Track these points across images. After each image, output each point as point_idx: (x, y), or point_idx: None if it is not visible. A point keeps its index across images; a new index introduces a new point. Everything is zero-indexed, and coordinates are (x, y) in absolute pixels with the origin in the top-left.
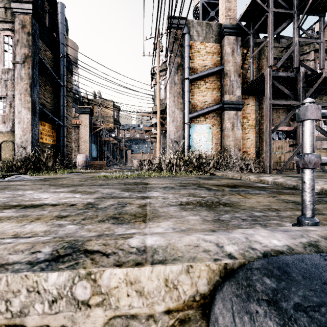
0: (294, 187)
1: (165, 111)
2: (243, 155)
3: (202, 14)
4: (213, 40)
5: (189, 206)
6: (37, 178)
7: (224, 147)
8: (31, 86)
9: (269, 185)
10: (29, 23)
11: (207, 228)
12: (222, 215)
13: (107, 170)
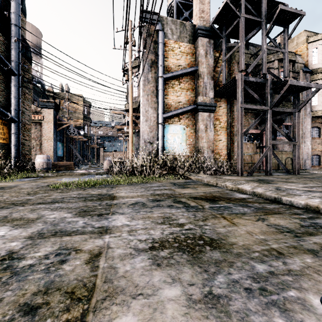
0: (275, 199)
1: (139, 109)
2: (216, 156)
3: (176, 14)
4: (187, 40)
5: (164, 252)
6: None
7: (197, 149)
8: None
9: (248, 195)
10: None
11: None
12: (214, 277)
13: (71, 173)
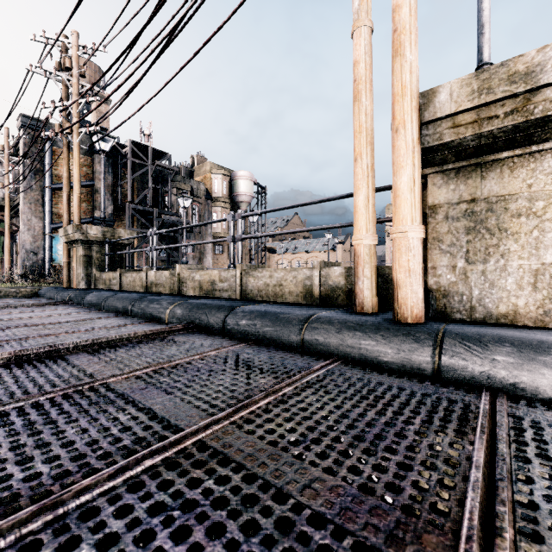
0: None
1: (15, 208)
2: None
3: None
4: (83, 151)
5: None
6: None
7: None
8: None
9: None
10: None
11: None
12: None
13: None
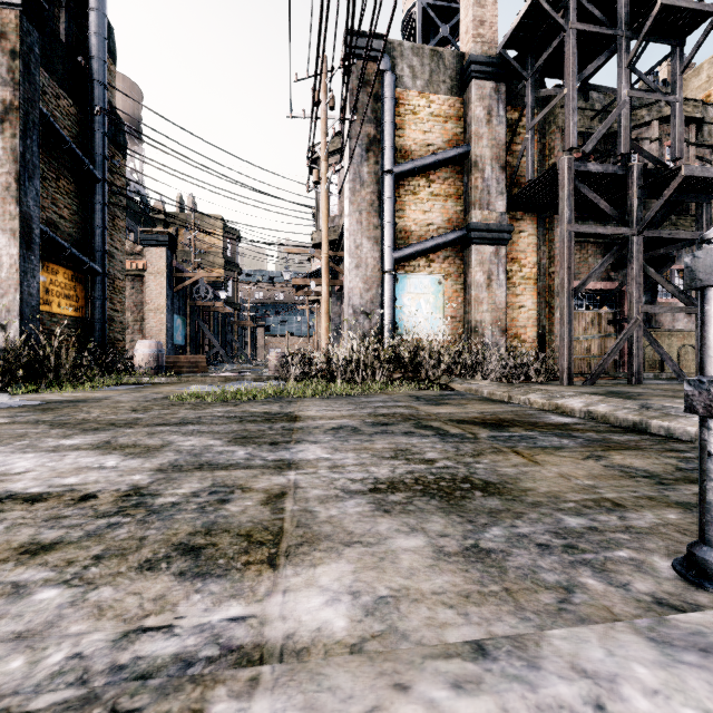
0: (635, 426)
1: (341, 243)
2: (512, 343)
3: (422, 31)
4: (446, 88)
5: (397, 497)
6: (30, 400)
7: (469, 326)
8: (19, 178)
9: (575, 419)
10: (14, 28)
11: (450, 587)
12: (484, 529)
13: (205, 377)
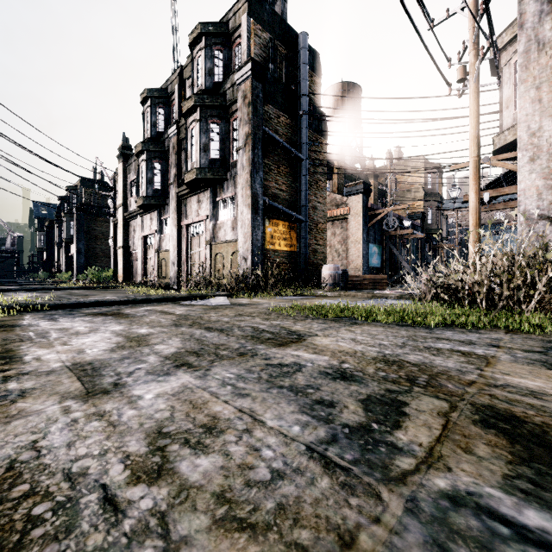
0: None
1: None
2: None
3: None
4: None
5: None
6: (228, 302)
7: None
8: (251, 174)
9: None
10: (249, 89)
11: None
12: None
13: (357, 293)
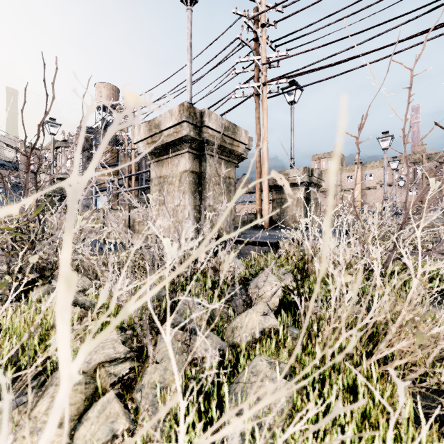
0: None
1: None
2: None
3: (103, 107)
4: (112, 144)
5: None
6: None
7: None
8: None
9: None
10: None
11: None
12: None
13: None
